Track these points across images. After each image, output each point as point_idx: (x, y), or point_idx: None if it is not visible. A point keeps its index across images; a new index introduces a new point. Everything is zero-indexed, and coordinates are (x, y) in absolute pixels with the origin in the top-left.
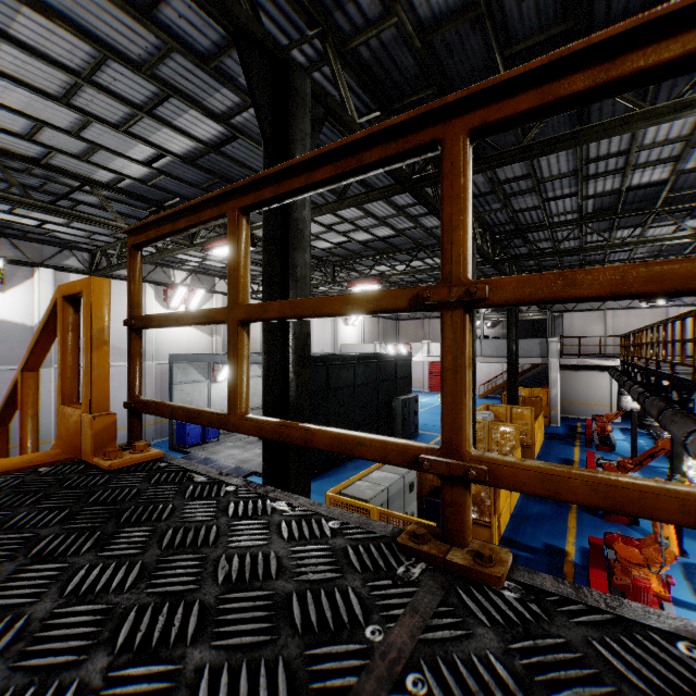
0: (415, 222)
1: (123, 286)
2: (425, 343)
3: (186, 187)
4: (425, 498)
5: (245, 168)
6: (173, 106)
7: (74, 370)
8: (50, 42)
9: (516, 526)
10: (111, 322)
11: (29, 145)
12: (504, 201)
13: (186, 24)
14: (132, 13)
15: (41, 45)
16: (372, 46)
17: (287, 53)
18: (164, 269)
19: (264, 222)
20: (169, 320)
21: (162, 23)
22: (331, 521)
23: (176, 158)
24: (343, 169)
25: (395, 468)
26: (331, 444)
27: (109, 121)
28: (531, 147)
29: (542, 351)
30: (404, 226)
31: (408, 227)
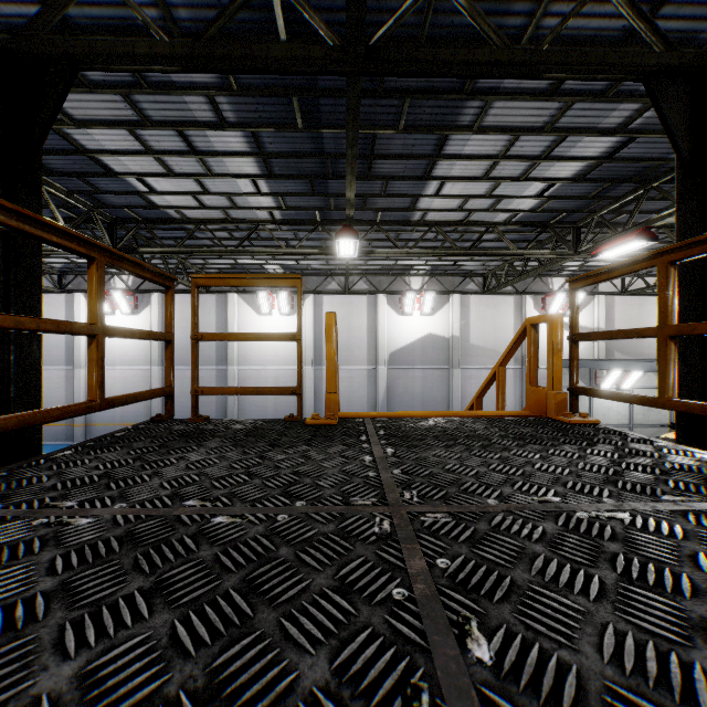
0: None
1: (507, 300)
2: None
3: (572, 202)
4: None
5: (642, 162)
6: (567, 142)
7: (535, 366)
8: (483, 147)
9: None
10: (498, 332)
11: (458, 213)
12: None
13: None
14: (542, 98)
15: (477, 151)
16: None
17: None
18: (542, 278)
19: (676, 232)
20: (604, 336)
21: (565, 90)
22: None
23: (566, 181)
24: None
25: None
26: None
27: (512, 177)
28: None
29: None
30: None
31: None
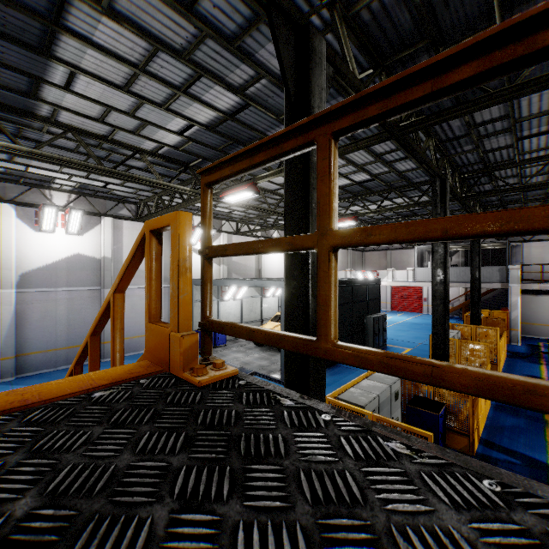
0: (390, 167)
1: None
2: (390, 270)
3: (207, 150)
4: (406, 405)
5: (253, 130)
6: (203, 84)
7: (158, 293)
8: (119, 43)
9: (491, 436)
10: None
11: (101, 126)
12: (476, 143)
13: (218, 12)
14: (178, 9)
15: (113, 46)
16: (373, 9)
17: (306, 20)
18: None
19: (286, 167)
20: (245, 248)
21: (200, 14)
22: (482, 479)
23: (202, 126)
24: (497, 61)
25: (381, 378)
26: (475, 386)
27: (155, 101)
28: (524, 85)
29: (501, 277)
30: (379, 171)
31: (382, 172)
